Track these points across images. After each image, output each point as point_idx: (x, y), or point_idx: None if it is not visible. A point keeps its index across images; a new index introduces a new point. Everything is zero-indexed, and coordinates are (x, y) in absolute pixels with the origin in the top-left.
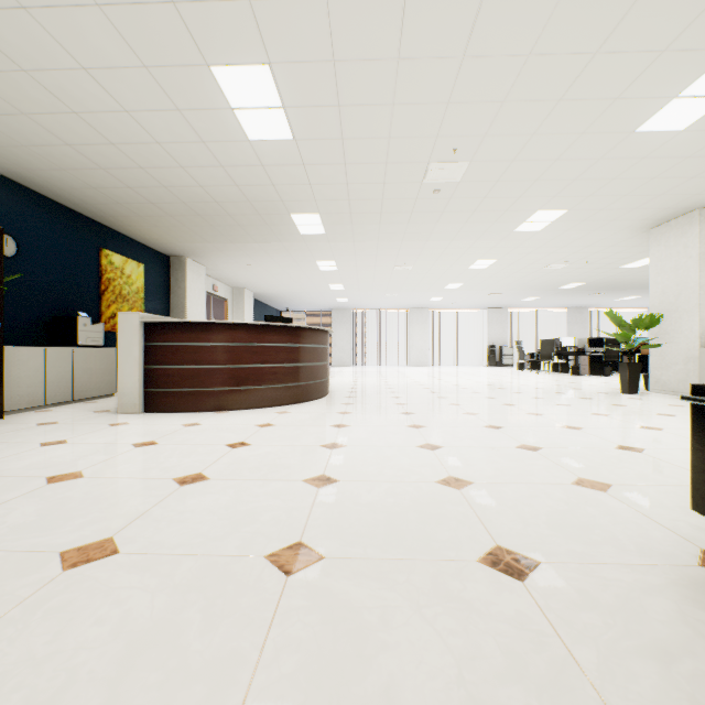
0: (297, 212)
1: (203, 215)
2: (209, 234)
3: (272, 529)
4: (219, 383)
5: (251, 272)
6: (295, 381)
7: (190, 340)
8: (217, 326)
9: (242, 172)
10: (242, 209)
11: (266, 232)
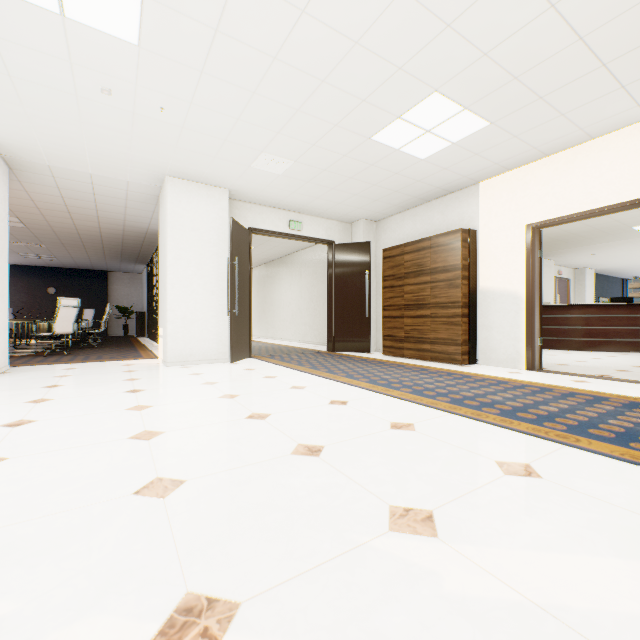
0: (637, 225)
1: (561, 240)
2: (563, 246)
3: (615, 368)
4: (578, 336)
5: (593, 258)
6: (634, 338)
7: (560, 314)
8: (577, 306)
9: (593, 222)
10: (591, 233)
11: (609, 238)
